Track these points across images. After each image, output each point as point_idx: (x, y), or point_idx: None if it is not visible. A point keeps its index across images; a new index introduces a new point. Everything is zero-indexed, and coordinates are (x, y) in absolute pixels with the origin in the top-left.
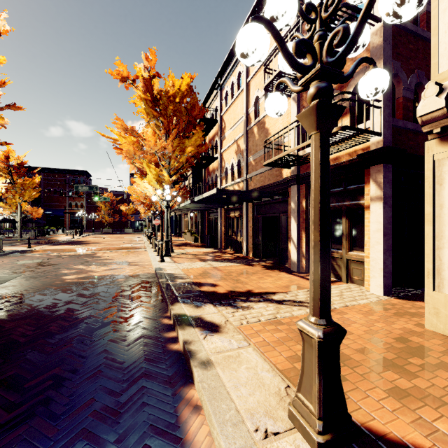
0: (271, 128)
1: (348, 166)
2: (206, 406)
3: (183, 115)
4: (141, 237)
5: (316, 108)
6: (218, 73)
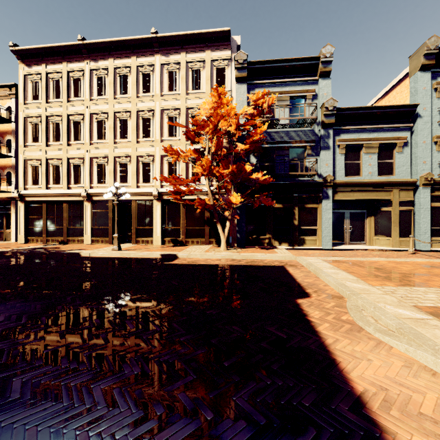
0: None
1: (5, 199)
2: None
3: None
4: None
5: None
6: None
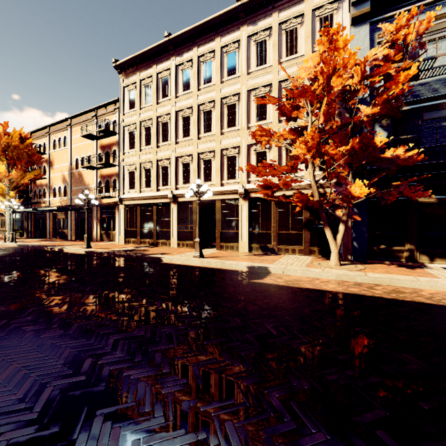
0: (85, 178)
1: (112, 204)
2: (68, 250)
3: (25, 156)
4: None
5: (86, 208)
6: (48, 125)
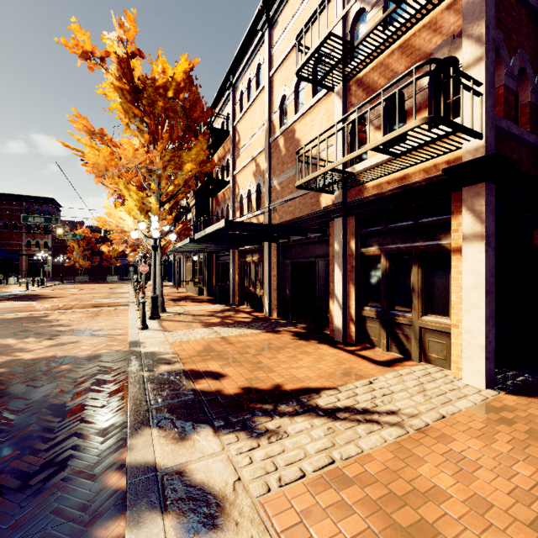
0: (303, 138)
1: (424, 188)
2: None
3: (179, 118)
4: (127, 288)
5: None
6: (230, 67)
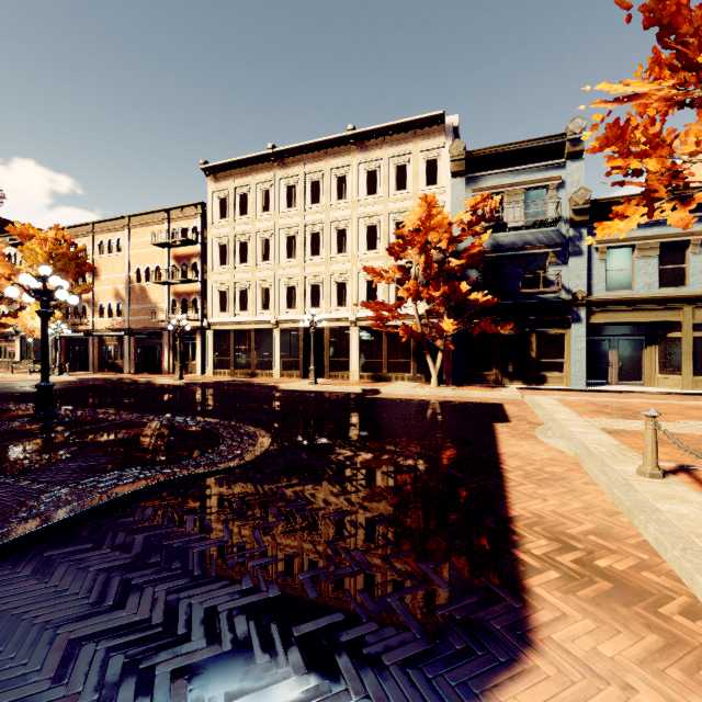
0: (151, 294)
1: (192, 328)
2: (160, 381)
3: (72, 266)
4: None
5: (179, 335)
6: (92, 222)
